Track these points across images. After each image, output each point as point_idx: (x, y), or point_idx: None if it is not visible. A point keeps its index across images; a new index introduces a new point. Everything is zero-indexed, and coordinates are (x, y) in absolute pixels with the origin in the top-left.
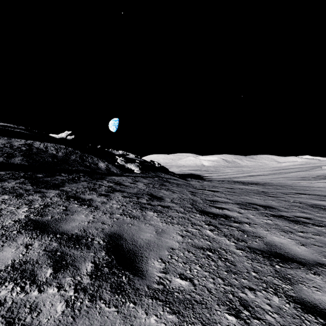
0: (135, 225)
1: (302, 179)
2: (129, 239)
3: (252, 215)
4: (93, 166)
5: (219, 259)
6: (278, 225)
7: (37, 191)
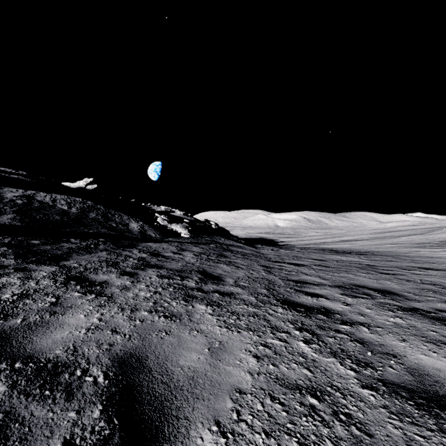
0: (173, 334)
1: (420, 245)
2: (156, 369)
3: (367, 308)
4: (122, 228)
5: (334, 416)
6: (417, 328)
7: (21, 269)
